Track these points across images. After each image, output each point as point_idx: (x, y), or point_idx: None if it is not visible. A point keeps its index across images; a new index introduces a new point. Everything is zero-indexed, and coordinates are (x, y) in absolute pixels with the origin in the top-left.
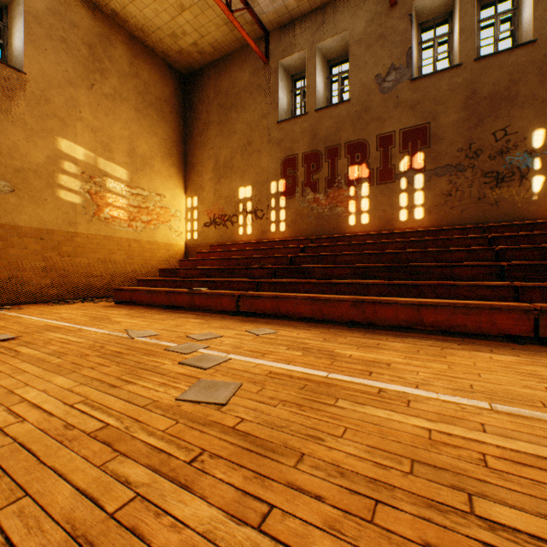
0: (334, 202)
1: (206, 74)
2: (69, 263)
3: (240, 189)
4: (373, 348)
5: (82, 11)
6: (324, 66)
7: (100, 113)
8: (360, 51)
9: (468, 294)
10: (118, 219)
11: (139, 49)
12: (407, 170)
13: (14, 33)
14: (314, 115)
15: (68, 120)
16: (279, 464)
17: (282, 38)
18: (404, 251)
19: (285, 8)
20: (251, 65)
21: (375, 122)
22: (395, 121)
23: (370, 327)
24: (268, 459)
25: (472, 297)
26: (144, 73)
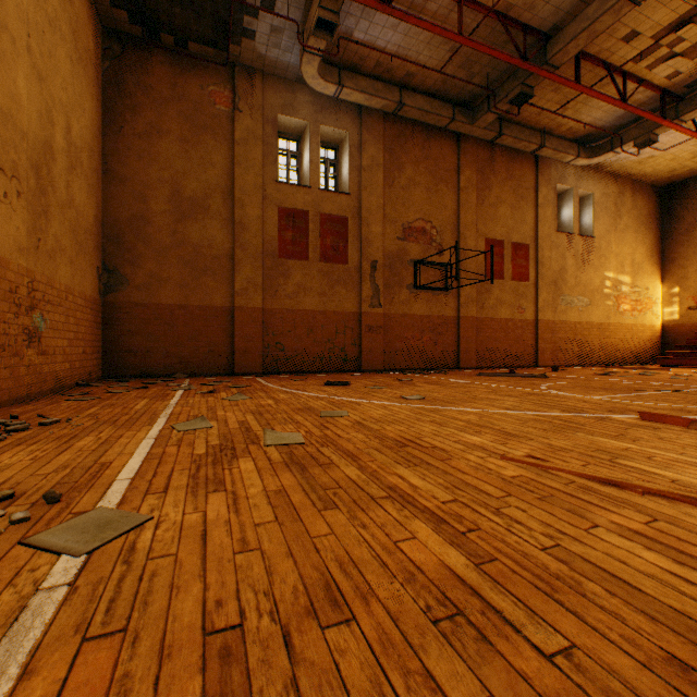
0: None
1: (690, 185)
2: (606, 342)
3: None
4: None
5: (611, 184)
6: None
7: (618, 244)
8: None
9: None
10: (625, 311)
11: (635, 187)
12: None
13: (583, 215)
14: None
15: (606, 255)
16: None
17: None
18: None
19: None
20: None
21: None
22: None
23: None
24: None
25: None
26: (638, 203)
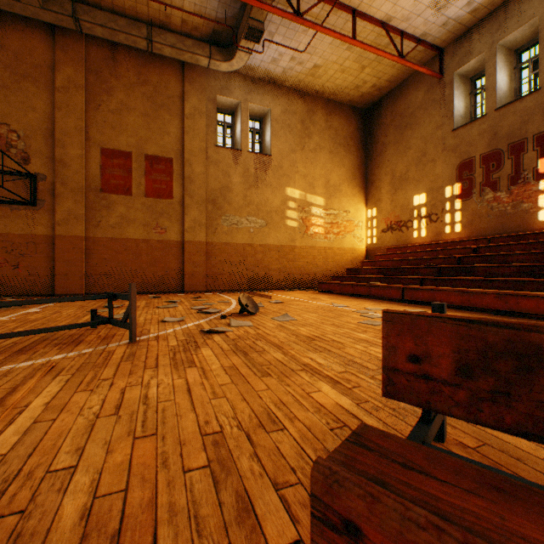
0: (518, 198)
1: (383, 104)
2: (291, 265)
3: (414, 197)
4: None
5: (298, 101)
6: (508, 58)
7: (307, 164)
8: None
9: None
10: (318, 234)
11: (331, 107)
12: None
13: (266, 133)
14: (493, 115)
15: (291, 175)
16: None
17: (457, 49)
18: None
19: (458, 25)
20: (425, 84)
21: None
22: None
23: (515, 316)
24: None
25: None
26: (335, 123)
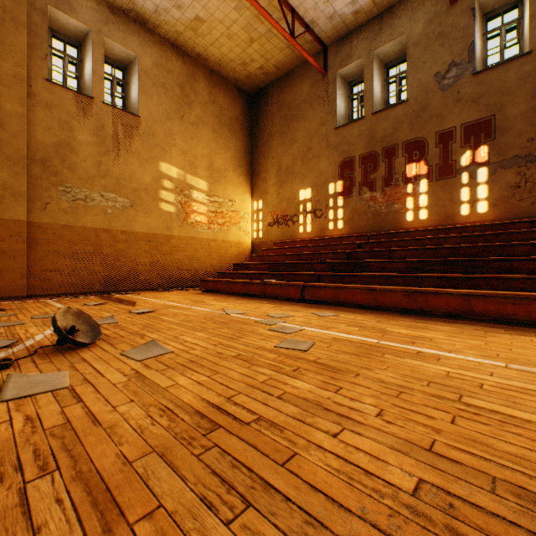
0: (391, 199)
1: (270, 91)
2: (167, 260)
3: (300, 191)
4: (421, 329)
5: (175, 59)
6: (381, 70)
7: (188, 138)
8: (418, 52)
9: (524, 286)
10: (200, 223)
11: (216, 79)
12: (469, 164)
13: (132, 87)
14: (370, 119)
15: (166, 147)
16: (344, 375)
17: (339, 50)
18: (462, 246)
19: (342, 24)
20: (310, 78)
21: (434, 120)
22: (455, 117)
23: (422, 315)
24: (338, 373)
25: (528, 289)
26: (220, 99)
